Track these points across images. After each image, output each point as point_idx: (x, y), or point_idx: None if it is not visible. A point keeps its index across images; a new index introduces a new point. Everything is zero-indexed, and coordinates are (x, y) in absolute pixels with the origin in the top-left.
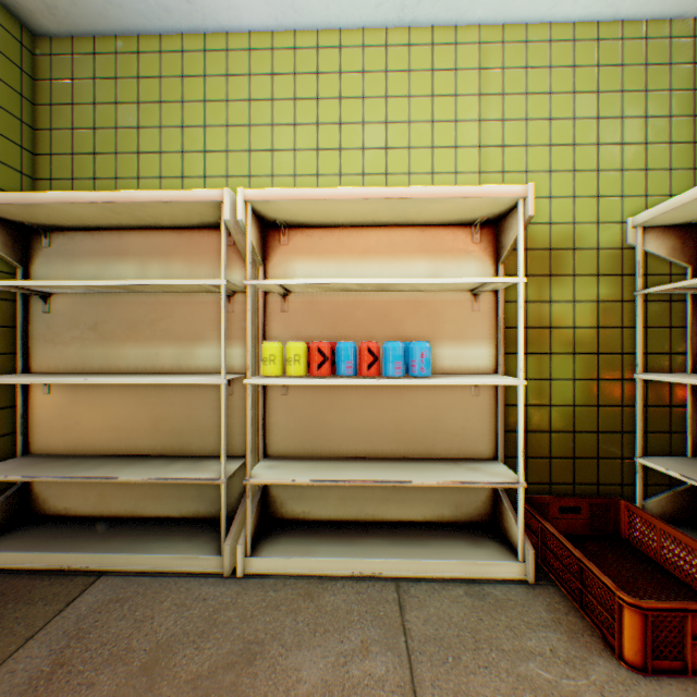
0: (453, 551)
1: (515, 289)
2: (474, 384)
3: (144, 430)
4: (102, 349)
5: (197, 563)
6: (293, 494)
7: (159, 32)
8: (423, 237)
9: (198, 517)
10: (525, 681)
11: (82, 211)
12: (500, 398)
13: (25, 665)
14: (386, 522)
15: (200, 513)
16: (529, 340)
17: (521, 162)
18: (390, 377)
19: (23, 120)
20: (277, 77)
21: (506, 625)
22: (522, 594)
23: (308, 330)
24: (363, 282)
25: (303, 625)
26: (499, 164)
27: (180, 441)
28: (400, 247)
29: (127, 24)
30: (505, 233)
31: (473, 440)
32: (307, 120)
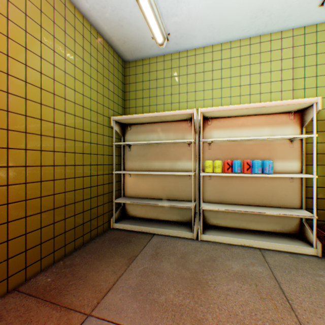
0: (282, 241)
1: (310, 137)
2: (290, 177)
3: (159, 190)
4: (146, 163)
5: (184, 234)
6: (212, 216)
7: (163, 54)
8: (266, 119)
9: (178, 221)
10: (318, 281)
11: (145, 119)
12: (303, 183)
13: (148, 251)
14: (250, 230)
15: (178, 220)
16: (317, 159)
17: (313, 83)
18: (255, 173)
19: (122, 90)
20: (205, 63)
21: (309, 266)
22: (315, 259)
23: (218, 156)
24: (244, 139)
25: (227, 255)
26: (302, 85)
27: (171, 194)
28: (256, 123)
29: (154, 54)
30: (306, 115)
31: (289, 200)
32: (217, 77)
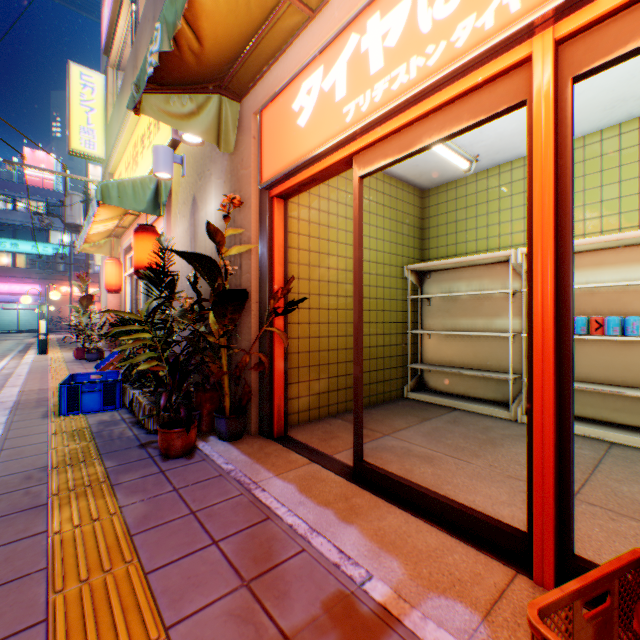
0: None
1: None
2: None
3: (468, 357)
4: (450, 320)
5: (497, 413)
6: None
7: (475, 173)
8: None
9: (495, 401)
10: None
11: (446, 265)
12: None
13: (444, 418)
14: (615, 424)
15: (496, 399)
16: None
17: None
18: (608, 335)
19: (419, 228)
20: None
21: None
22: None
23: None
24: (589, 286)
25: None
26: None
27: (485, 364)
28: (627, 259)
29: (461, 175)
30: None
31: None
32: None
